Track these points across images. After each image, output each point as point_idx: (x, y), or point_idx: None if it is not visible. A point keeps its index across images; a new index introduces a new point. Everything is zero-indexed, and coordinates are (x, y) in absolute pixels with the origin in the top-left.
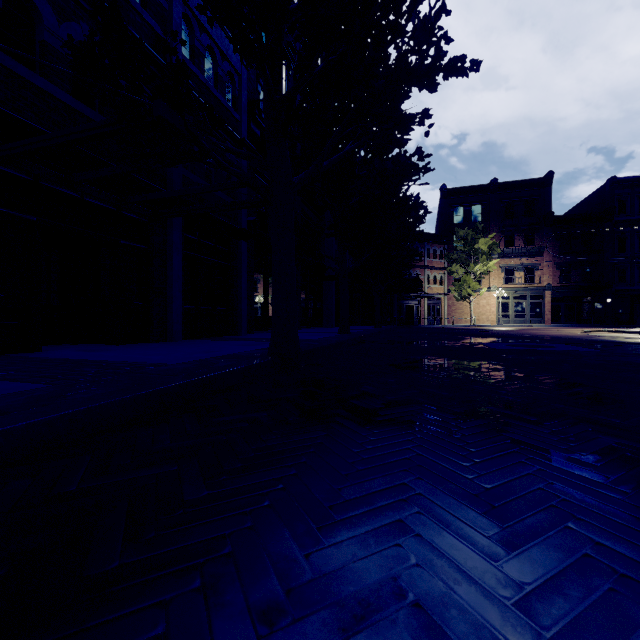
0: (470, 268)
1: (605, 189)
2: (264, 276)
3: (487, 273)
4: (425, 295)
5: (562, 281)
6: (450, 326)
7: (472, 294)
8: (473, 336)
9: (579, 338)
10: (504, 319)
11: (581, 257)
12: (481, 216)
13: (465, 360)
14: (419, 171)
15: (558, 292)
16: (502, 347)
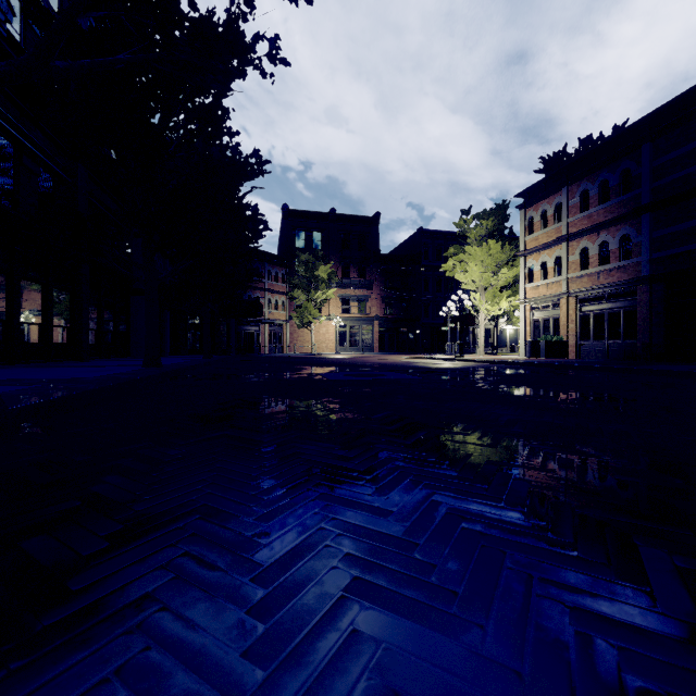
0: (311, 295)
1: (416, 237)
2: (9, 278)
3: (327, 301)
4: (266, 321)
5: (387, 313)
6: (292, 354)
7: (313, 322)
8: (313, 365)
9: (402, 365)
10: (341, 347)
11: (400, 293)
12: (321, 244)
13: (299, 399)
14: (254, 170)
15: (384, 323)
16: (340, 378)
